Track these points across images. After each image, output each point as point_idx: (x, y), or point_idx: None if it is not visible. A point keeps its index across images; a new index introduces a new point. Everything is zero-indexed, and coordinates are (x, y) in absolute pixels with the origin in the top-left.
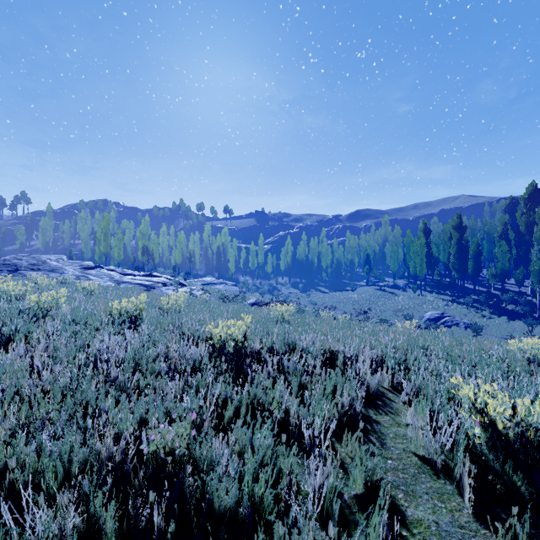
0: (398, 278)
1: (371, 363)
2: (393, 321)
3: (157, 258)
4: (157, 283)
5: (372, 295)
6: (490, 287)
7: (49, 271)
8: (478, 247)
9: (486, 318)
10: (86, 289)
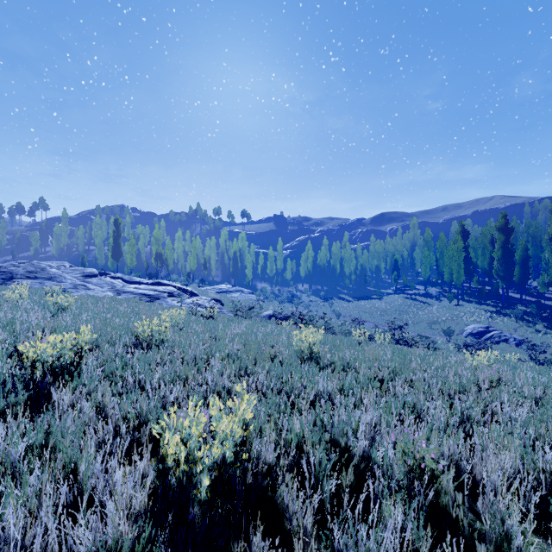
0: (430, 285)
1: (504, 484)
2: (428, 334)
3: (171, 264)
4: (163, 292)
5: (402, 305)
6: (539, 296)
7: (46, 279)
8: (526, 251)
9: (541, 333)
10: (59, 305)
